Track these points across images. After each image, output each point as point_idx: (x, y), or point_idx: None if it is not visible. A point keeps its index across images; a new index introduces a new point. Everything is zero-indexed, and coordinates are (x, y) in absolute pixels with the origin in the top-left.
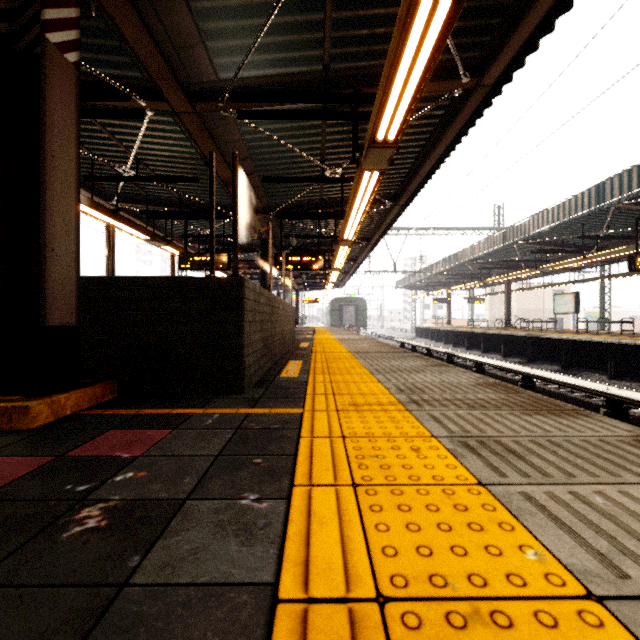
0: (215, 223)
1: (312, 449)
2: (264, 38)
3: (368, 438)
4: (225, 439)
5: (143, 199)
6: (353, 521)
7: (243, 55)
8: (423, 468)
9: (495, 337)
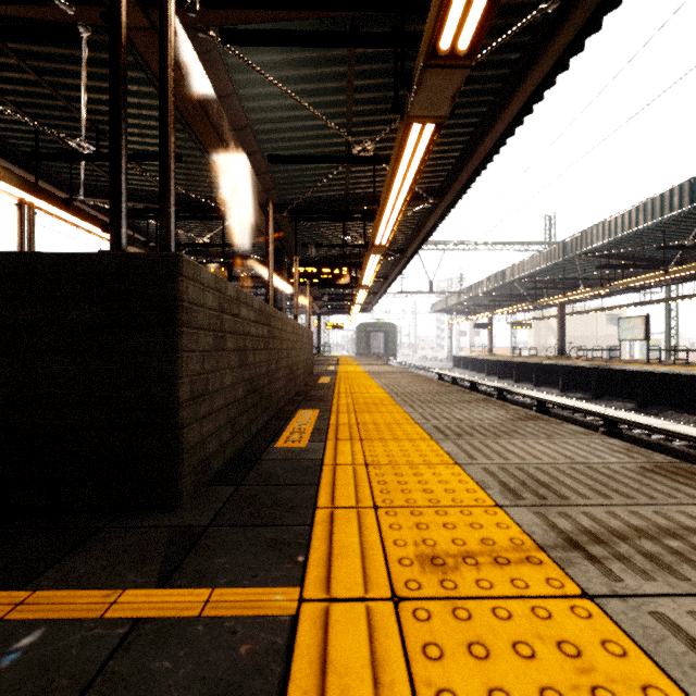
0: (216, 229)
1: None
2: None
3: None
4: None
5: None
6: None
7: None
8: None
9: (551, 368)
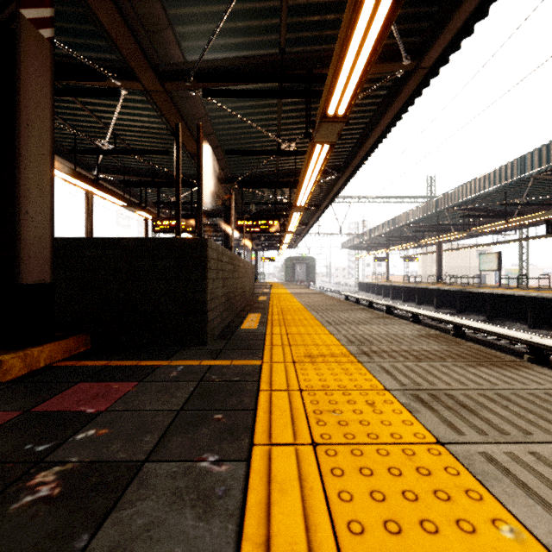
0: (184, 191)
1: (271, 403)
2: (226, 23)
3: (324, 391)
4: (188, 392)
5: (121, 170)
6: (315, 488)
7: (208, 39)
8: (380, 424)
9: (428, 291)
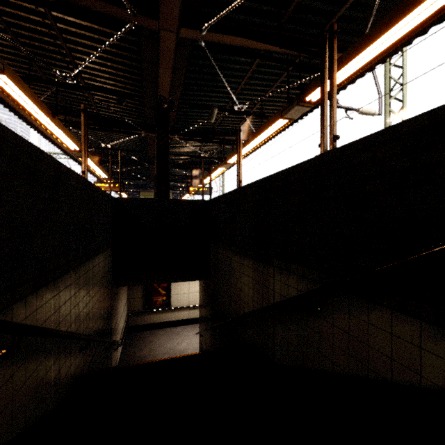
0: None
1: None
2: None
3: None
4: None
5: None
6: None
7: None
8: None
9: None
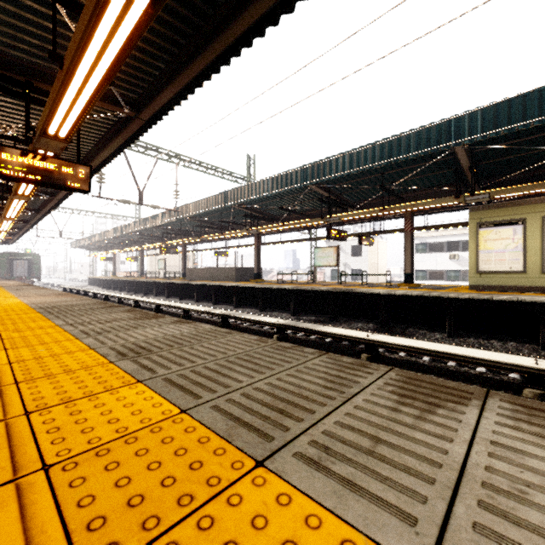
0: None
1: None
2: None
3: None
4: None
5: None
6: None
7: None
8: None
9: (124, 282)
